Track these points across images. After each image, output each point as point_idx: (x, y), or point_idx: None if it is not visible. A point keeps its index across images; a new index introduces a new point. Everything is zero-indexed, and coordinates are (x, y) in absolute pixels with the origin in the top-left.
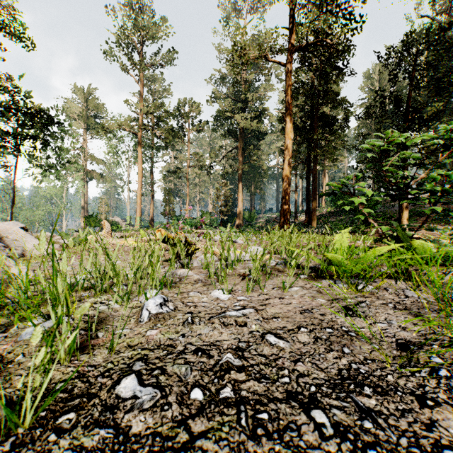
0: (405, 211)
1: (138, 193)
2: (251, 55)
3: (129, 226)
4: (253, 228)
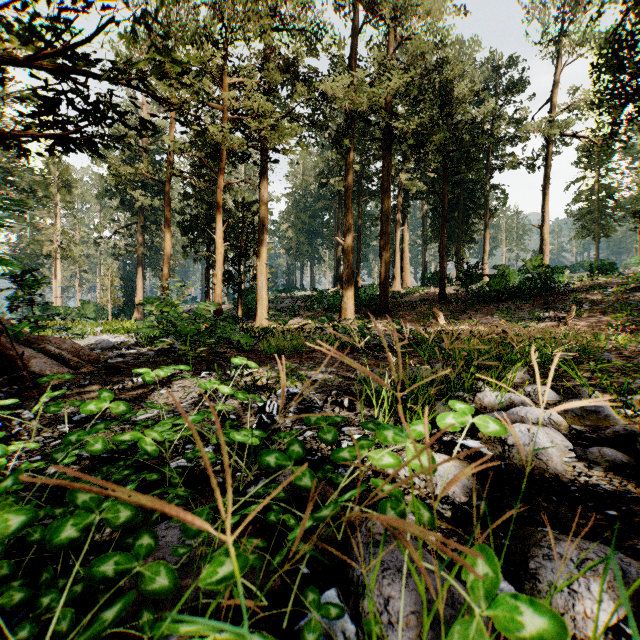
0: (240, 310)
1: None
2: (130, 171)
3: None
4: None
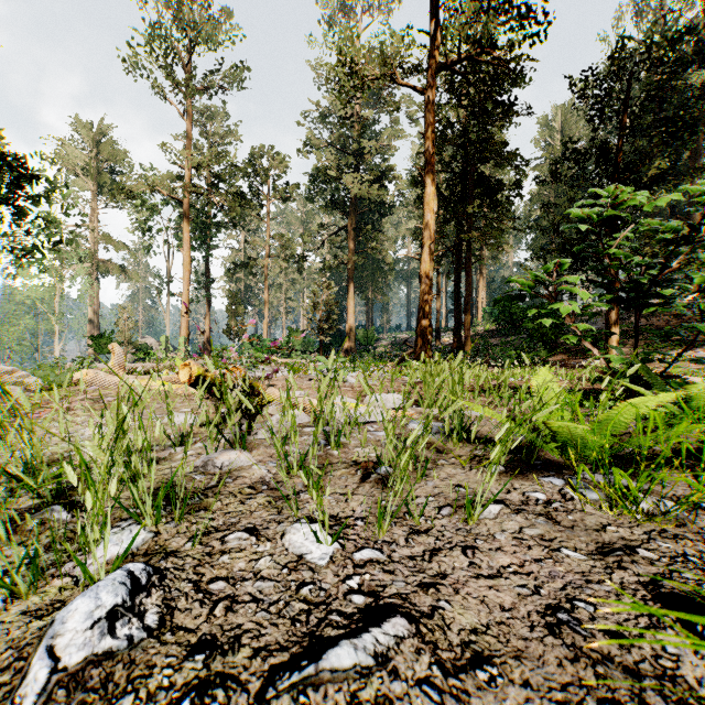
0: (614, 330)
1: (183, 298)
2: (370, 72)
3: (165, 353)
4: (372, 356)
